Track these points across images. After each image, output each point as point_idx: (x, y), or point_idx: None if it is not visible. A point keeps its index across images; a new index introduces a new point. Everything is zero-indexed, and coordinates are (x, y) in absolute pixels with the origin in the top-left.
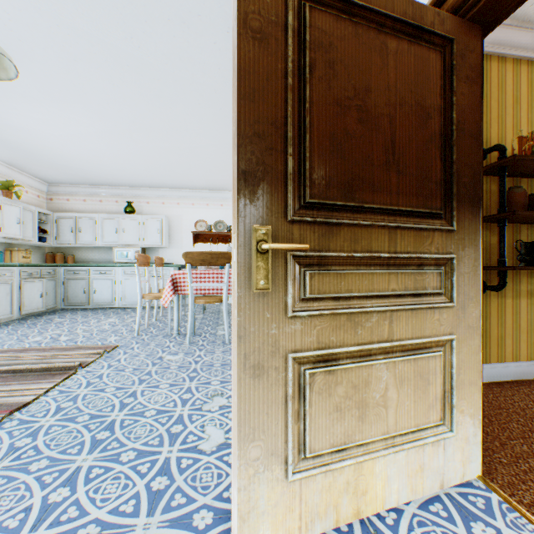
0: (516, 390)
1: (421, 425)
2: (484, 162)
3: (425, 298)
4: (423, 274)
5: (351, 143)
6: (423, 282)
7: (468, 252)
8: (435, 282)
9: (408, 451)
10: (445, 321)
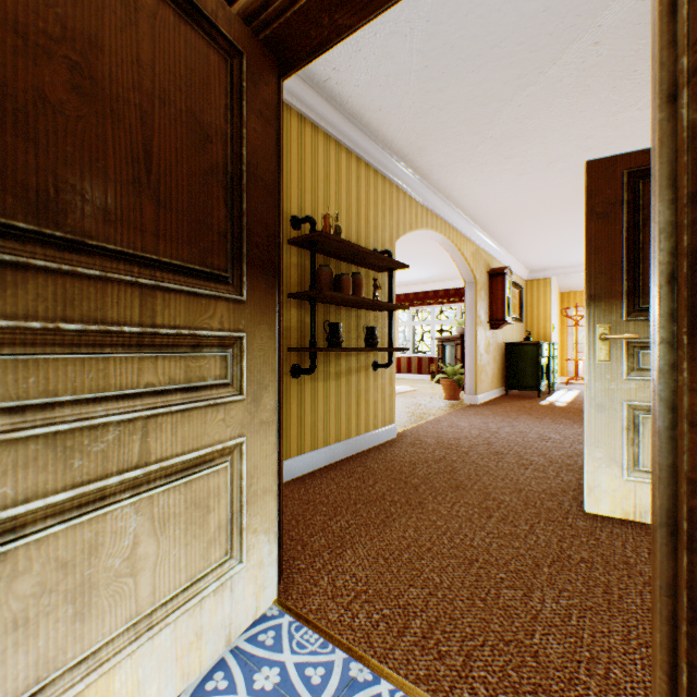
0: (325, 477)
1: (199, 574)
2: (300, 232)
3: (207, 392)
4: (202, 358)
5: (57, 121)
6: (202, 370)
7: (264, 330)
8: (220, 369)
9: (178, 622)
10: (235, 420)
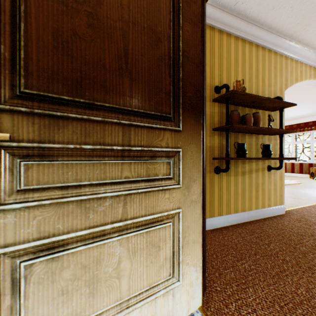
0: (234, 231)
1: (154, 284)
2: (219, 94)
3: (158, 182)
4: (155, 163)
5: (81, 44)
6: (155, 170)
7: (192, 147)
8: (166, 169)
9: (142, 307)
10: (175, 199)
